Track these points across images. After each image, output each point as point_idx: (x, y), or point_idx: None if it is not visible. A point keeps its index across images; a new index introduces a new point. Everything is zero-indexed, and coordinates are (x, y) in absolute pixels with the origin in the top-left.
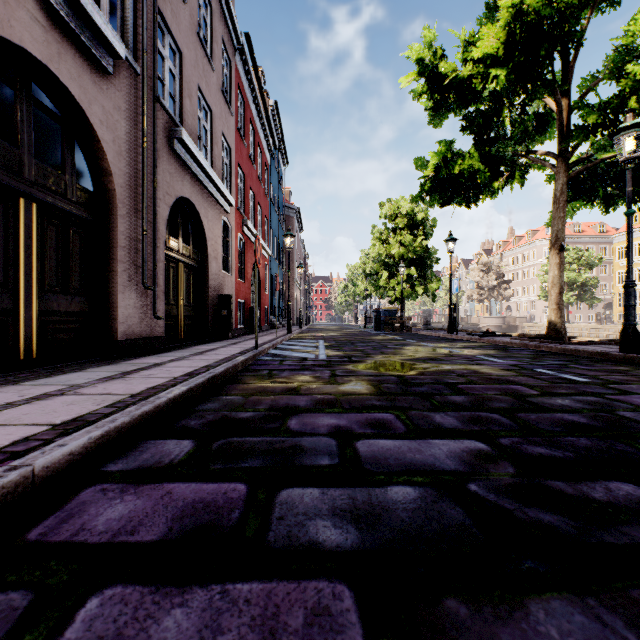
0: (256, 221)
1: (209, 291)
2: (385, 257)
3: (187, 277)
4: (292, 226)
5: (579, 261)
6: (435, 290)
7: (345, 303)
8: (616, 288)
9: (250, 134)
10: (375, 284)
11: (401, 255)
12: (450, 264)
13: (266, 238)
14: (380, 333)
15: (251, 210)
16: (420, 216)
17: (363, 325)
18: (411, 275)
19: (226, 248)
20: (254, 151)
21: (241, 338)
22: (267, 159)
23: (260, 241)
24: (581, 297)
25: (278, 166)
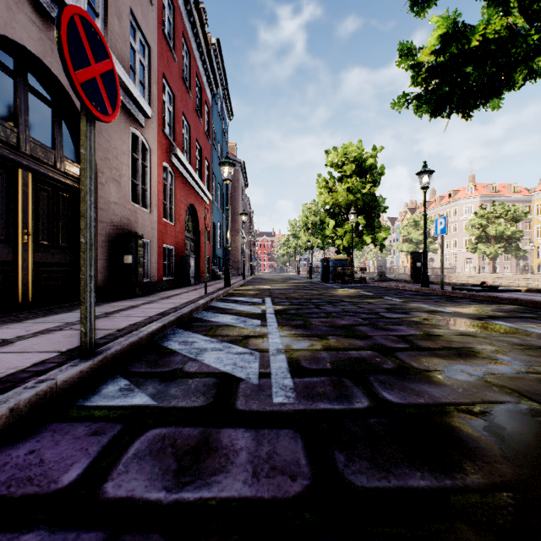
0: (193, 158)
1: (99, 226)
2: (330, 207)
3: (48, 199)
4: (237, 179)
5: (506, 215)
6: (383, 239)
7: (287, 255)
8: (535, 241)
9: (184, 55)
10: (321, 234)
11: (349, 203)
12: (424, 202)
13: (207, 183)
14: (333, 285)
15: (186, 144)
16: (369, 162)
17: (305, 275)
18: (358, 224)
19: (143, 176)
20: (190, 78)
21: (151, 296)
22: (208, 99)
23: (108, 52)
24: (507, 249)
25: (222, 114)
